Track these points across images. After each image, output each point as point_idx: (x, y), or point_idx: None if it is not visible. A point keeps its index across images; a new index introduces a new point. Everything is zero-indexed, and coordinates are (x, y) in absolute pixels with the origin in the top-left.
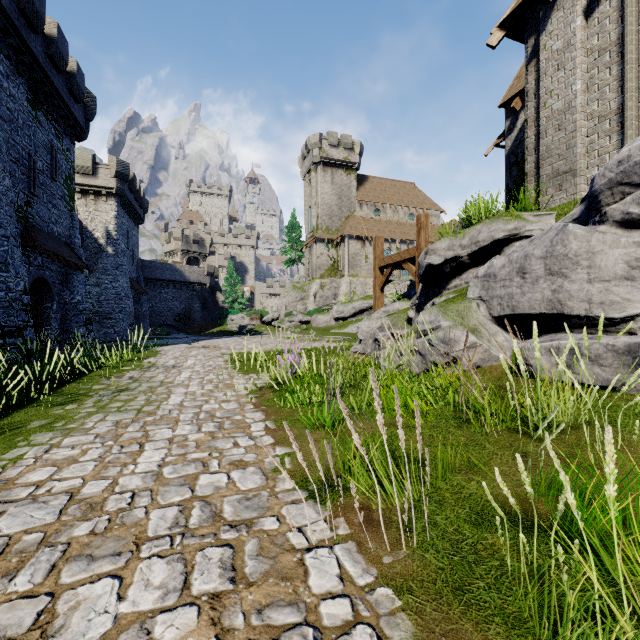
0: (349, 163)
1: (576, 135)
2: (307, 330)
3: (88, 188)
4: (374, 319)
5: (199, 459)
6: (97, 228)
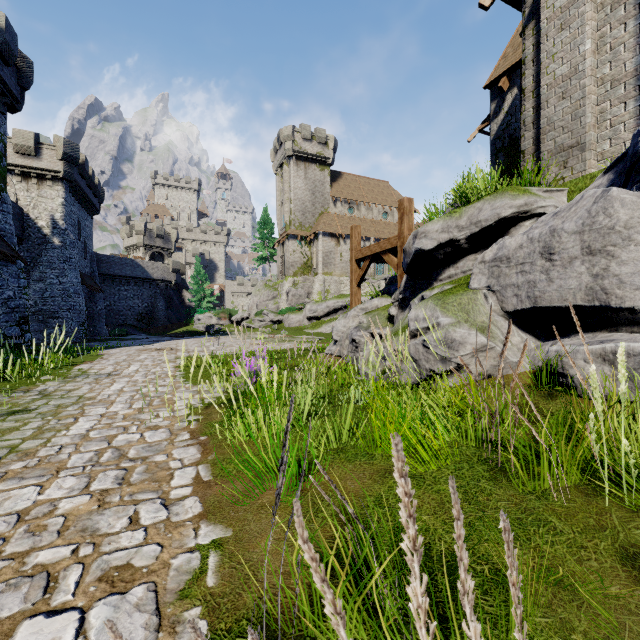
0: (323, 158)
1: (585, 103)
2: (279, 330)
3: (30, 170)
4: (351, 317)
5: (47, 567)
6: (41, 216)
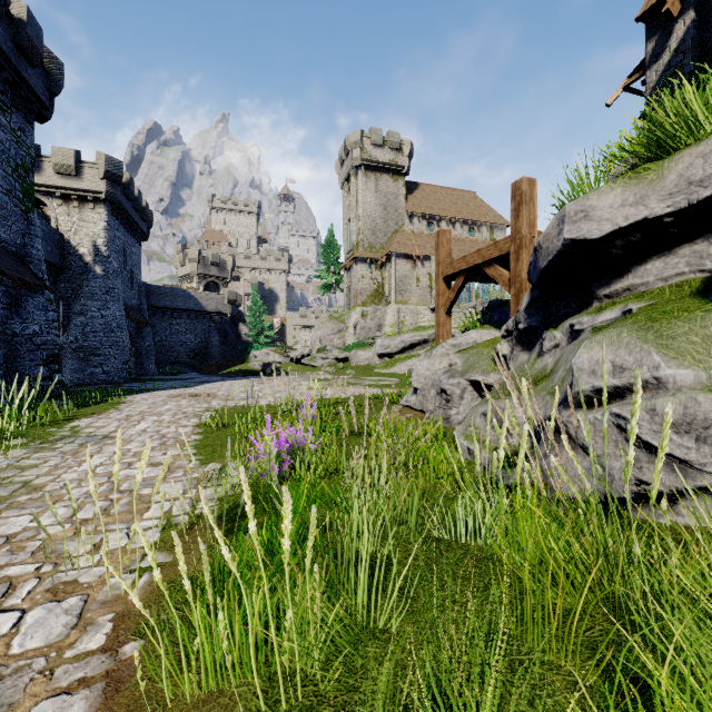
0: (396, 166)
1: None
2: (344, 369)
3: (70, 192)
4: (437, 357)
5: None
6: (82, 242)
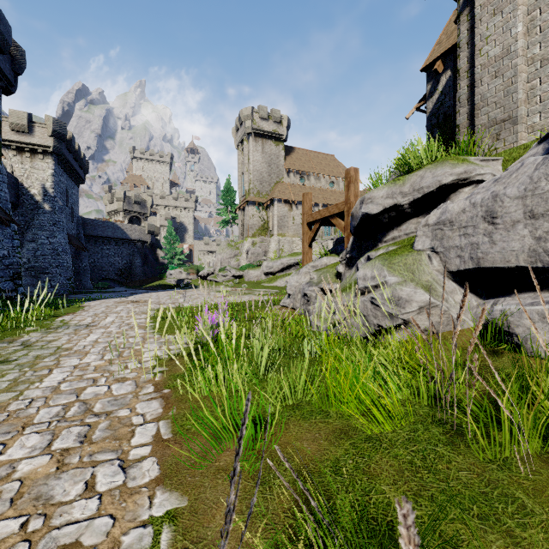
0: (278, 135)
1: (516, 80)
2: (239, 284)
3: (23, 145)
4: (302, 274)
5: None
6: (33, 185)
